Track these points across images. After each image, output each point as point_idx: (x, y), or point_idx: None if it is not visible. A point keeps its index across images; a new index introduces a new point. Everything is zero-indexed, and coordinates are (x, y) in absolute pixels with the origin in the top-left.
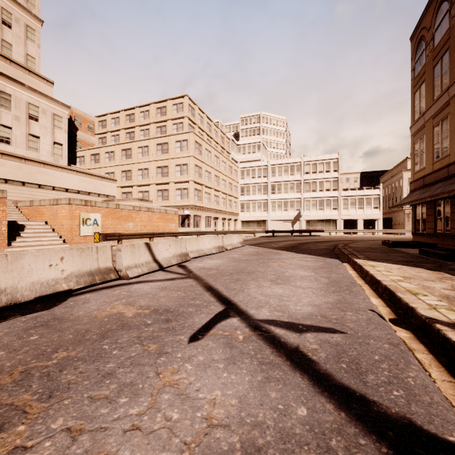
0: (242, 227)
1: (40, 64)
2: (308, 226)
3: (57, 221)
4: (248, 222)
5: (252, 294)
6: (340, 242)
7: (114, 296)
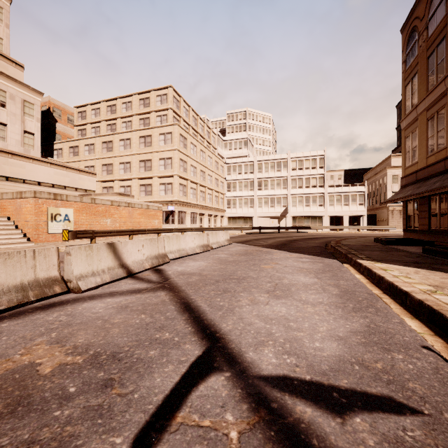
0: (229, 224)
1: (8, 45)
2: (295, 222)
3: (21, 217)
4: (234, 219)
5: (245, 317)
6: (329, 238)
7: (44, 324)
